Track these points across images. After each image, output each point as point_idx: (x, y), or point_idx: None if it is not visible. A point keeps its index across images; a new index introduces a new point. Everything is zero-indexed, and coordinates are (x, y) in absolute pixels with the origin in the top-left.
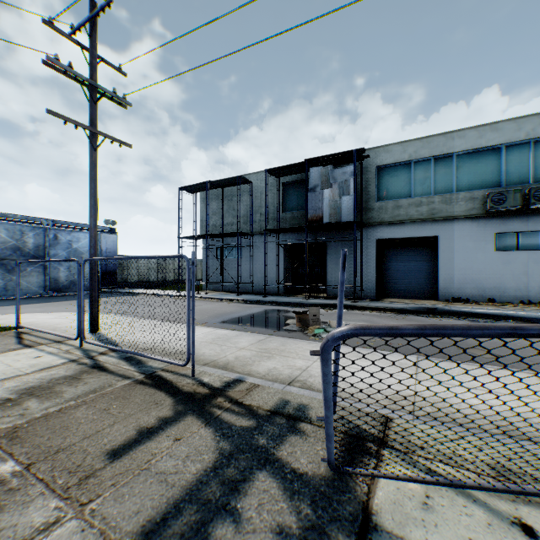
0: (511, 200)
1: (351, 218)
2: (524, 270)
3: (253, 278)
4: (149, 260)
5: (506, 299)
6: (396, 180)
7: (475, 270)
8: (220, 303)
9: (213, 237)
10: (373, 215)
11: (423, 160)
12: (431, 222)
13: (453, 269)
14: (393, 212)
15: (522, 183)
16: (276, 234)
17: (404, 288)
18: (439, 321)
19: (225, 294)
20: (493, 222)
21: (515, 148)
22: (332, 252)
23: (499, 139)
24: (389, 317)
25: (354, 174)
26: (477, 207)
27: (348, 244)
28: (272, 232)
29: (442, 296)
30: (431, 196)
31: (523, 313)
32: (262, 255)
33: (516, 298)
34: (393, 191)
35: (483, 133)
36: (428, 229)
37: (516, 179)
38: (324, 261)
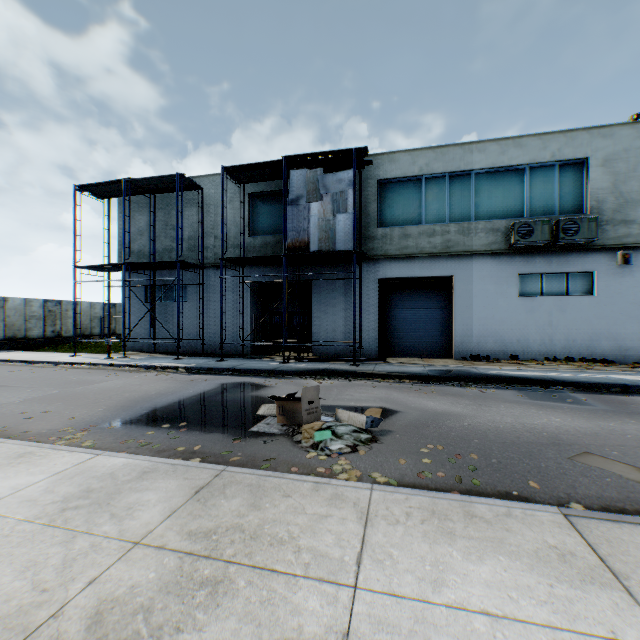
0: (539, 233)
1: (349, 245)
2: (549, 320)
3: (204, 331)
4: (29, 303)
5: (531, 356)
6: (404, 200)
7: (497, 320)
8: (144, 374)
9: (139, 269)
10: (374, 246)
11: (436, 177)
12: (446, 257)
13: (472, 319)
14: (400, 242)
15: (547, 214)
16: (239, 266)
17: (413, 343)
18: (480, 392)
19: (158, 357)
20: (516, 260)
21: (540, 171)
22: (319, 295)
23: (523, 158)
24: (412, 390)
25: (354, 183)
26: (499, 241)
27: (342, 284)
28: (233, 263)
29: (459, 353)
30: (447, 223)
31: (565, 375)
32: (219, 297)
33: (541, 354)
34: (400, 215)
35: (506, 149)
36: (442, 267)
37: (541, 209)
38: (308, 307)
